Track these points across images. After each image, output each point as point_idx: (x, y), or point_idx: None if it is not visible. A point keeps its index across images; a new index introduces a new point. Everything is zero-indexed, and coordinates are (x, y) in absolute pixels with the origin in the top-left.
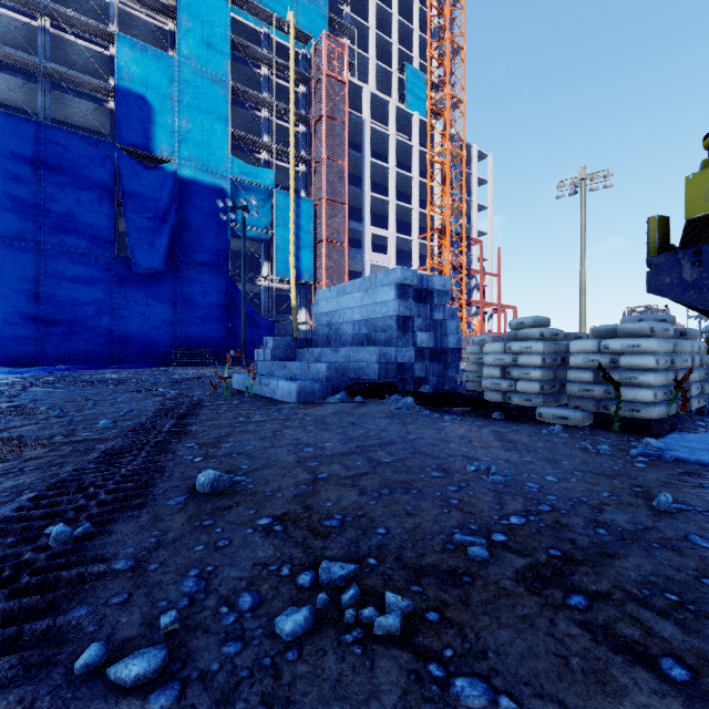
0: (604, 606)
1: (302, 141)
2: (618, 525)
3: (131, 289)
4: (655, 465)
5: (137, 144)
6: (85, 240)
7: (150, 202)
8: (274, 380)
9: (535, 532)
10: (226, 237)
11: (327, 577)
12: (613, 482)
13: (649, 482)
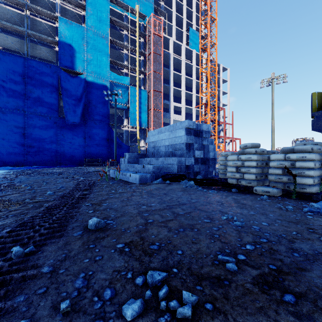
0: (305, 302)
1: (142, 63)
2: (304, 251)
3: (65, 131)
4: (317, 217)
5: (68, 66)
6: (45, 110)
7: (73, 92)
8: (128, 173)
9: (260, 254)
10: (108, 108)
11: (151, 280)
12: (297, 226)
13: (316, 226)
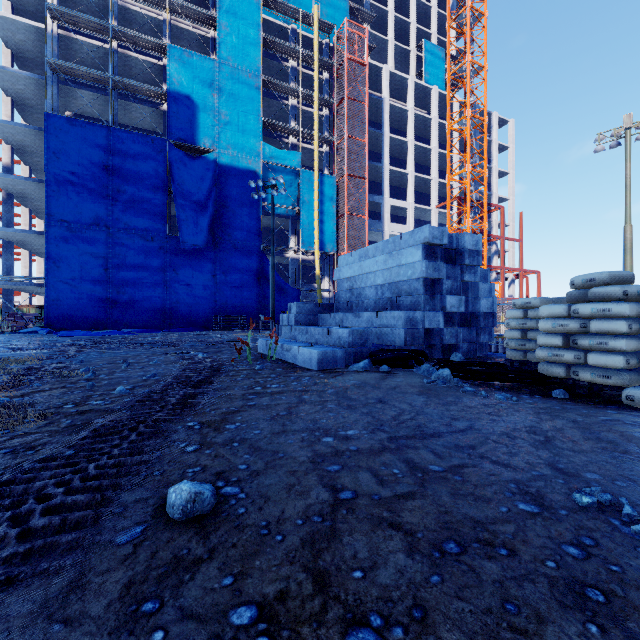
0: None
1: (326, 123)
2: None
3: (179, 264)
4: None
5: (185, 138)
6: (144, 223)
7: (194, 187)
8: (295, 345)
9: None
10: (258, 215)
11: None
12: None
13: None
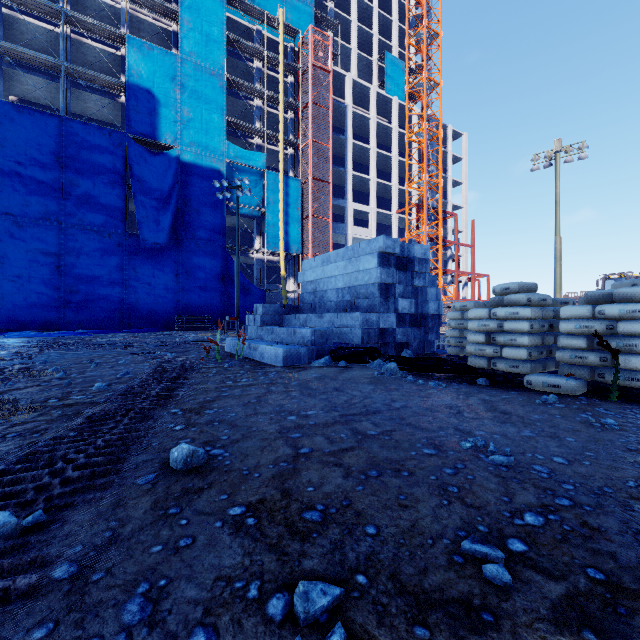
0: None
1: (291, 126)
2: None
3: (139, 262)
4: None
5: (145, 133)
6: (100, 219)
7: (155, 184)
8: (262, 344)
9: (561, 539)
10: (222, 214)
11: (304, 609)
12: (634, 467)
13: None
